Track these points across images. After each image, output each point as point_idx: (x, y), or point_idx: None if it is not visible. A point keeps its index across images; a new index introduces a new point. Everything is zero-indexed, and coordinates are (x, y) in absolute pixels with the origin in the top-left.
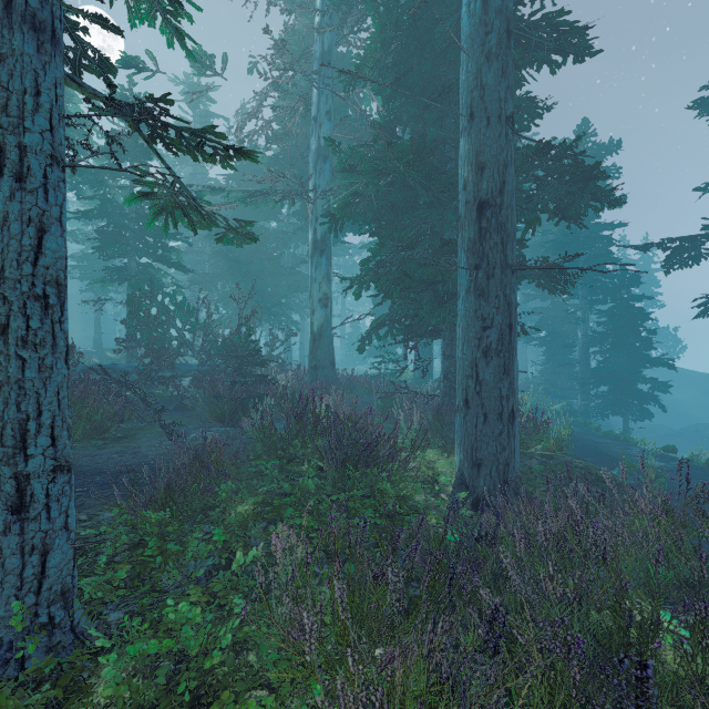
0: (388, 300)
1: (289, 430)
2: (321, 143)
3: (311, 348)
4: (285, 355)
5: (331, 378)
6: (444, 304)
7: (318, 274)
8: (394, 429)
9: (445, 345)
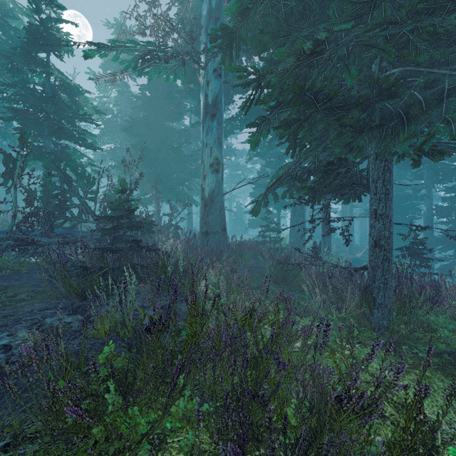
0: (265, 184)
1: (128, 364)
2: (212, 5)
3: (202, 213)
4: (187, 225)
5: (222, 244)
6: (419, 117)
7: (209, 138)
8: (392, 383)
9: (376, 200)
